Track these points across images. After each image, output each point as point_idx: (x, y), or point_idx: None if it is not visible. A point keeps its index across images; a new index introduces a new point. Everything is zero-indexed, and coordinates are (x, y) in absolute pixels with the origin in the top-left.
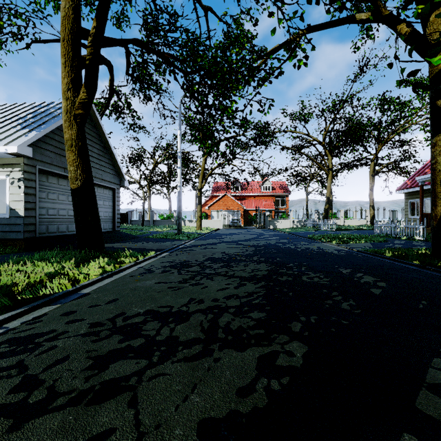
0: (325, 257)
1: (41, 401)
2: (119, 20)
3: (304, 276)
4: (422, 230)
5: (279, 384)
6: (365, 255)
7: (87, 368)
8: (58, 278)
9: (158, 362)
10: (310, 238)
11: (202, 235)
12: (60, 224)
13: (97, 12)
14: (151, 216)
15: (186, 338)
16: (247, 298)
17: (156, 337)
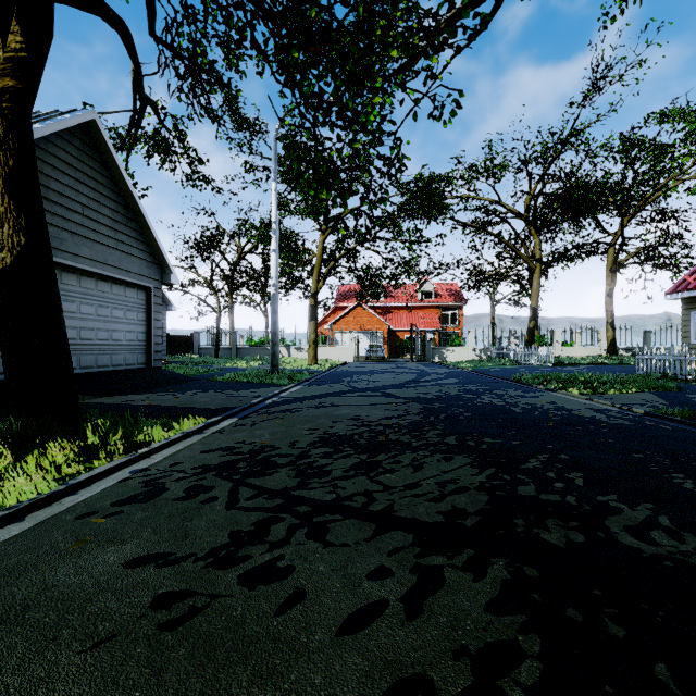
0: (595, 433)
1: None
2: None
3: (611, 522)
4: None
5: None
6: (676, 425)
7: None
8: None
9: None
10: (519, 382)
11: (316, 374)
12: None
13: None
14: (233, 340)
15: None
16: None
17: None
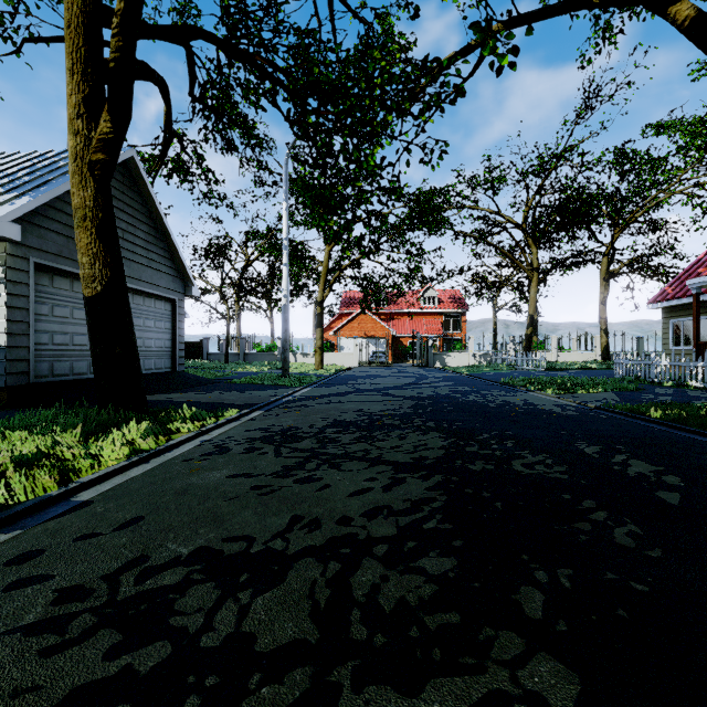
0: (543, 420)
1: None
2: (182, 13)
3: (515, 461)
4: (701, 370)
5: None
6: (612, 415)
7: None
8: (41, 466)
9: None
10: (506, 384)
11: (323, 378)
12: (75, 361)
13: None
14: (241, 346)
15: (273, 642)
16: (410, 516)
17: (199, 640)
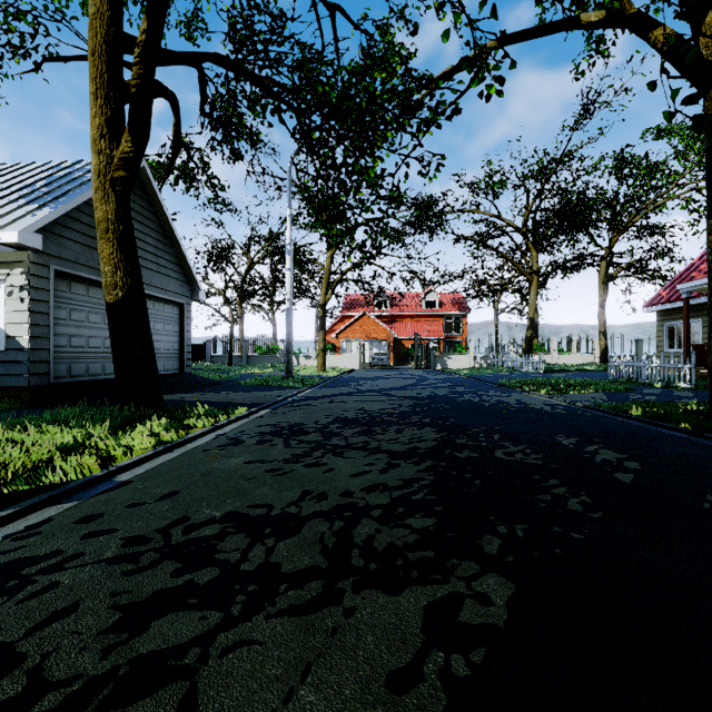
0: (531, 417)
1: (12, 701)
2: (190, 26)
3: (498, 451)
4: (688, 372)
5: (467, 663)
6: (597, 413)
7: (108, 629)
8: (80, 453)
9: (242, 616)
10: (503, 385)
11: (326, 380)
12: (91, 363)
13: (149, 4)
14: (244, 348)
15: (294, 568)
16: (402, 491)
17: (239, 566)
